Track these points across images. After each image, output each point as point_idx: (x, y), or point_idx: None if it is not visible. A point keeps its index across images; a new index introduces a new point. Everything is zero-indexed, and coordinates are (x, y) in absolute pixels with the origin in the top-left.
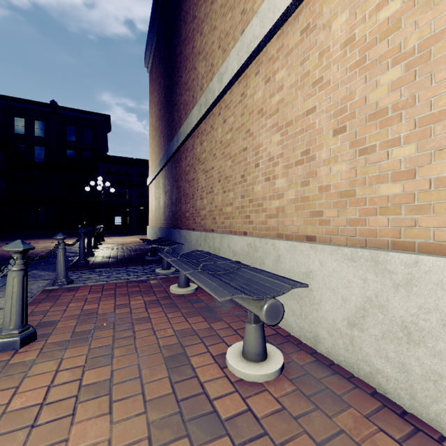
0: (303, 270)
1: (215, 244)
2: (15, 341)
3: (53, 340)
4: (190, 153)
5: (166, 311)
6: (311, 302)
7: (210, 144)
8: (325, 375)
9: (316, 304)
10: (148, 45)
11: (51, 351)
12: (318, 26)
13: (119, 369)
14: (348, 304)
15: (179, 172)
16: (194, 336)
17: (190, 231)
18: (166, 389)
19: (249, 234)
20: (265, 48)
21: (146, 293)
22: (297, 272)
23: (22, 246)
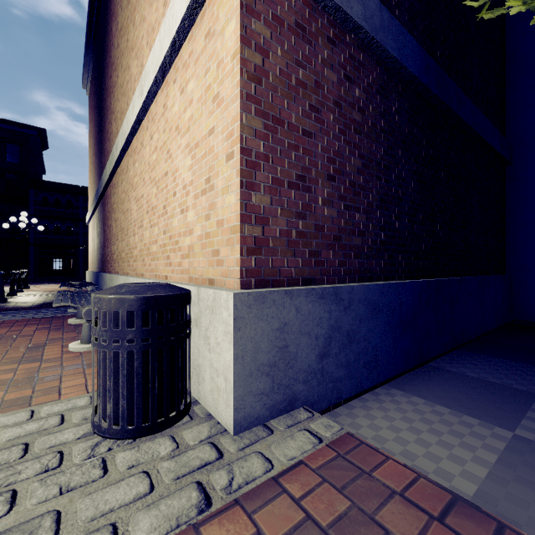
0: None
1: (115, 284)
2: None
3: None
4: (109, 201)
5: (52, 332)
6: None
7: (117, 198)
8: None
9: None
10: (85, 67)
11: None
12: (144, 146)
13: None
14: None
15: (104, 216)
16: (61, 341)
17: (106, 274)
18: (21, 356)
19: (129, 274)
20: (133, 141)
21: (44, 324)
22: None
23: None
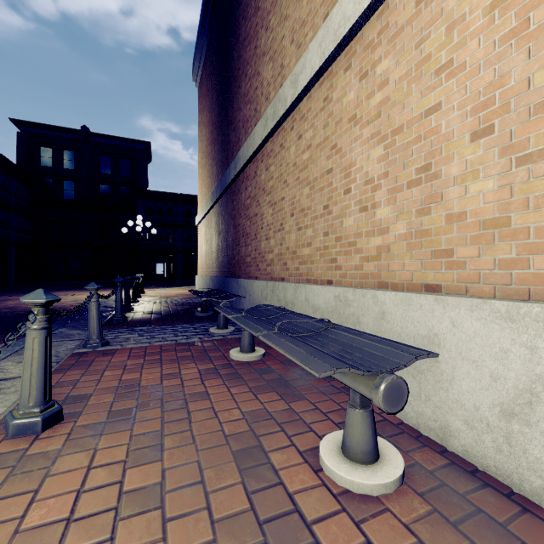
0: (423, 333)
1: (287, 297)
2: (36, 422)
3: (84, 421)
4: (252, 182)
5: (227, 384)
6: (437, 377)
7: (279, 168)
8: (469, 487)
9: (444, 381)
10: (197, 53)
11: (81, 437)
12: None
13: (172, 467)
14: (502, 384)
15: (237, 207)
16: (270, 421)
17: (252, 281)
18: (240, 502)
19: (335, 283)
20: (359, 33)
21: (200, 359)
22: (412, 335)
23: (45, 297)
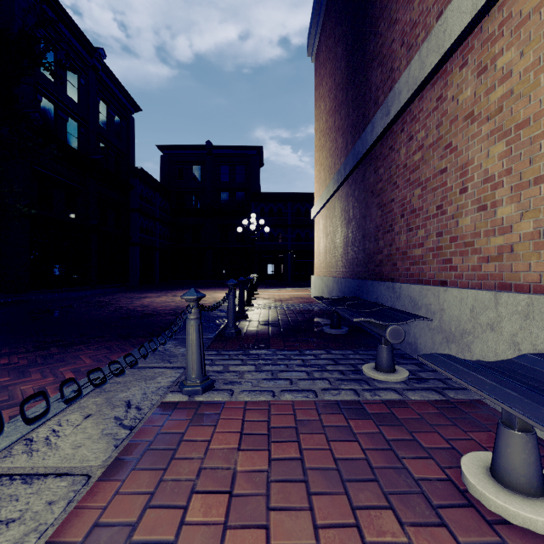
0: None
1: None
2: None
3: None
4: (428, 120)
5: None
6: None
7: (540, 40)
8: None
9: None
10: (314, 17)
11: None
12: None
13: None
14: None
15: (386, 175)
16: None
17: (438, 288)
18: None
19: None
20: None
21: (391, 483)
22: None
23: None
